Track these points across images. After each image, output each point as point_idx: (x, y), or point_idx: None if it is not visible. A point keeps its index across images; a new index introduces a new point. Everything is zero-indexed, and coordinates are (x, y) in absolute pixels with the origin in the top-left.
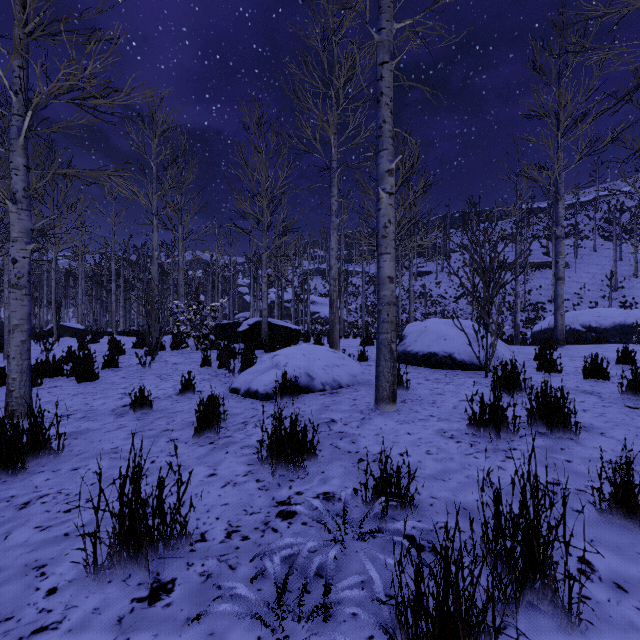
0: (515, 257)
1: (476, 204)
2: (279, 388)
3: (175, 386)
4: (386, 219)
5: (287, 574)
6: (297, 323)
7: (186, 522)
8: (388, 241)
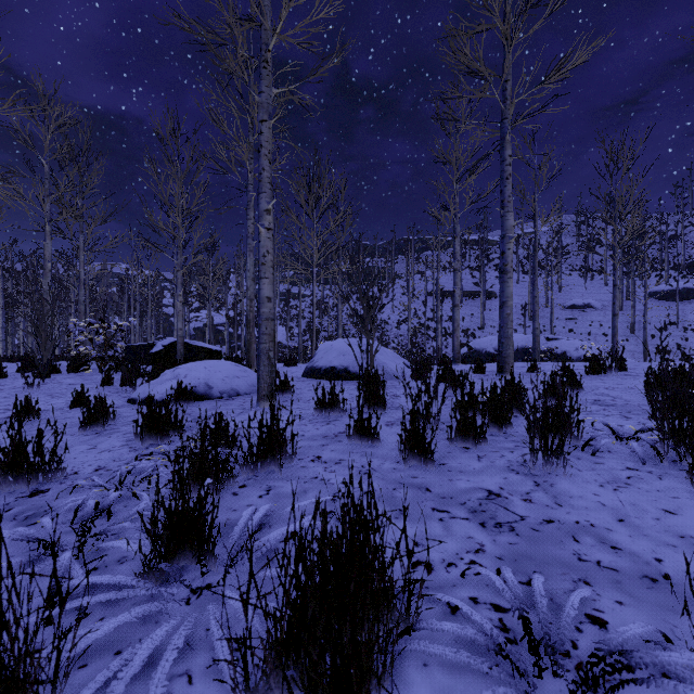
0: (437, 286)
1: (418, 232)
2: (175, 395)
3: (68, 401)
4: (265, 250)
5: (128, 471)
6: (233, 349)
7: (61, 460)
8: (266, 268)
